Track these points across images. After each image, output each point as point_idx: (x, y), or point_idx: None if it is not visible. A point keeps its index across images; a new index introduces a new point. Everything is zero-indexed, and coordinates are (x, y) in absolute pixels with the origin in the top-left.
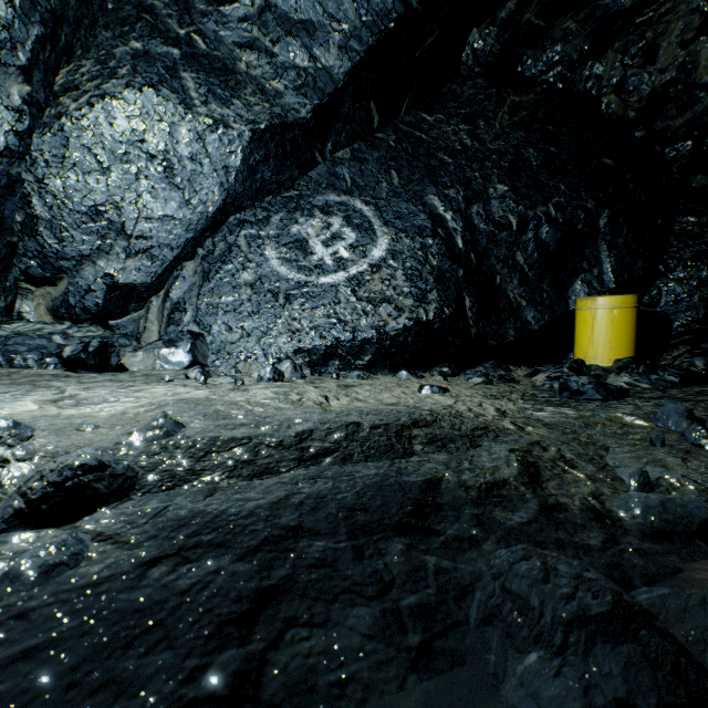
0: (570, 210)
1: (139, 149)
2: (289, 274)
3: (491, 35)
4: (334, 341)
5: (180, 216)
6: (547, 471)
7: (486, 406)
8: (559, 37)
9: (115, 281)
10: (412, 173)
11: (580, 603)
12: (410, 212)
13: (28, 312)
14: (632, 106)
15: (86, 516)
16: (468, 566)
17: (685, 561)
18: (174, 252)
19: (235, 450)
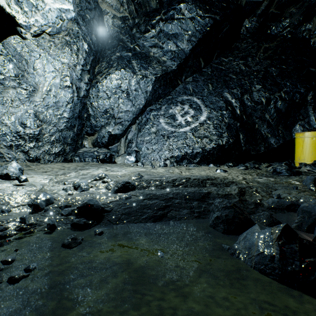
0: (292, 94)
1: (119, 89)
2: (168, 128)
3: (254, 21)
4: (185, 153)
5: (131, 110)
6: (248, 193)
7: (239, 176)
8: (287, 15)
9: (111, 133)
10: (217, 84)
11: (226, 205)
12: (216, 101)
13: (86, 144)
14: None
15: (128, 192)
16: None
17: (275, 213)
18: (129, 122)
19: (156, 182)
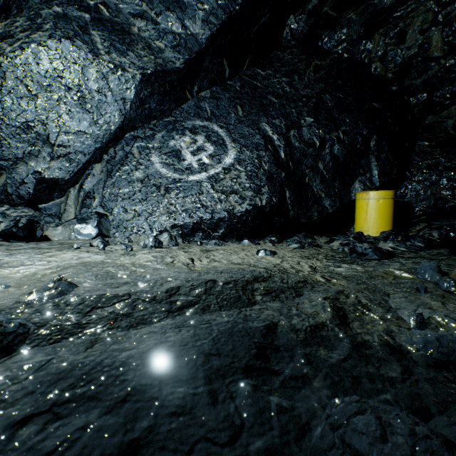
0: (352, 135)
1: (59, 83)
2: (168, 174)
3: (302, 20)
4: (199, 219)
5: (91, 131)
6: (351, 314)
7: (302, 264)
8: (345, 23)
9: (42, 176)
10: (251, 108)
11: None
12: (250, 134)
13: None
14: (390, 70)
15: None
16: (303, 404)
17: None
18: (86, 157)
19: (116, 305)
